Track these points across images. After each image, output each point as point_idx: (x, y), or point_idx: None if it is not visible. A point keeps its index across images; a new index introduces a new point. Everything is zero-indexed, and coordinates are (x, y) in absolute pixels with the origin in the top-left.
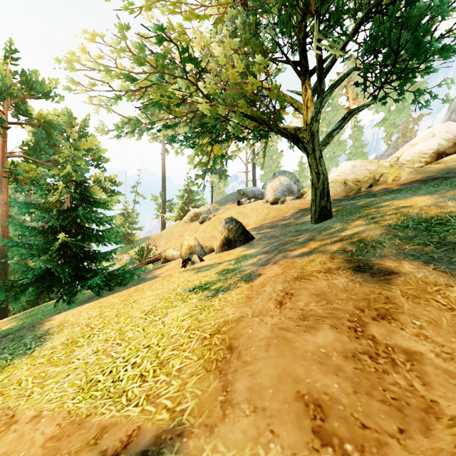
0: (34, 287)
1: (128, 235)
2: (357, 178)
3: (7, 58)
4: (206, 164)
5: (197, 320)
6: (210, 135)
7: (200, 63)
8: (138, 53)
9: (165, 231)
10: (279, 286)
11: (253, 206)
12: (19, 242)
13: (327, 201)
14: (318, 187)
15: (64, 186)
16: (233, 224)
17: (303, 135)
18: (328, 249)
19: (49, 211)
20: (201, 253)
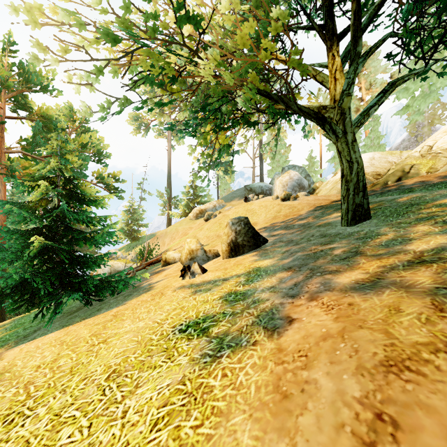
0: (12, 298)
1: (134, 232)
2: (377, 171)
3: (5, 50)
4: (210, 155)
5: (177, 438)
6: (216, 129)
7: (200, 23)
8: (123, 14)
9: (170, 228)
10: (352, 383)
11: (262, 202)
12: (2, 245)
13: (363, 198)
14: (351, 180)
15: (51, 182)
16: (241, 226)
17: (330, 114)
18: (410, 280)
19: (33, 211)
20: (204, 258)
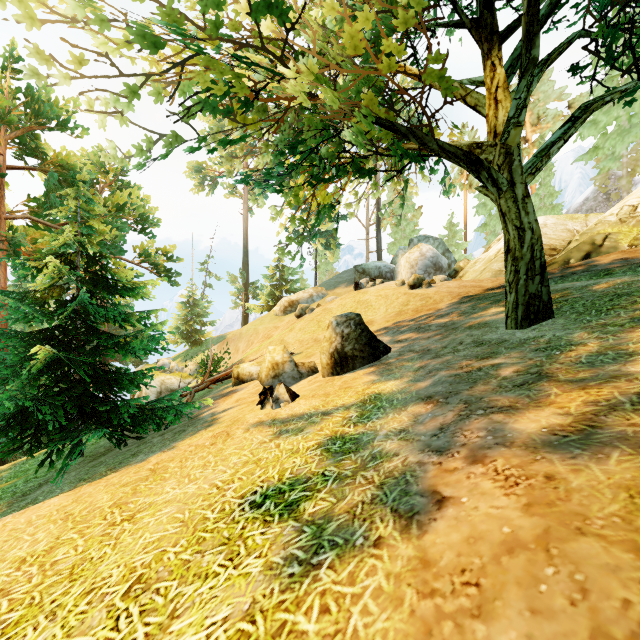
0: (7, 435)
1: (195, 333)
2: (550, 244)
3: (5, 69)
4: (303, 221)
5: None
6: None
7: (288, 14)
8: (169, 2)
9: (246, 327)
10: None
11: (380, 291)
12: None
13: (541, 285)
14: (522, 256)
15: (67, 261)
16: (351, 327)
17: (488, 155)
18: None
19: (39, 304)
20: (295, 375)
